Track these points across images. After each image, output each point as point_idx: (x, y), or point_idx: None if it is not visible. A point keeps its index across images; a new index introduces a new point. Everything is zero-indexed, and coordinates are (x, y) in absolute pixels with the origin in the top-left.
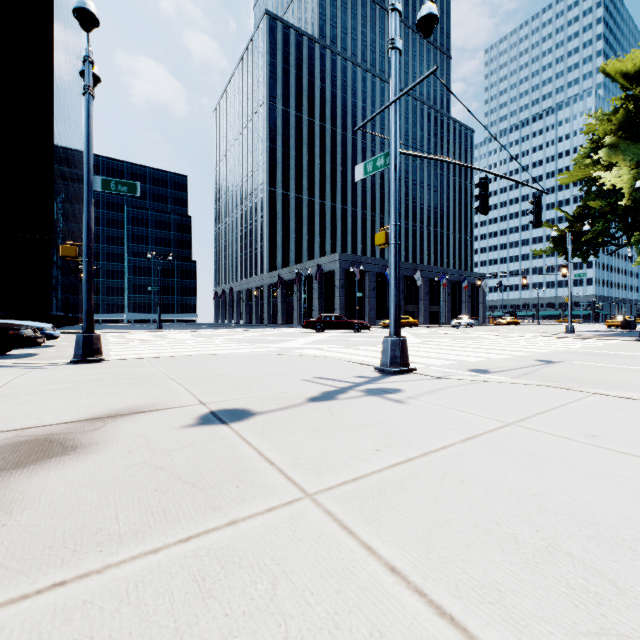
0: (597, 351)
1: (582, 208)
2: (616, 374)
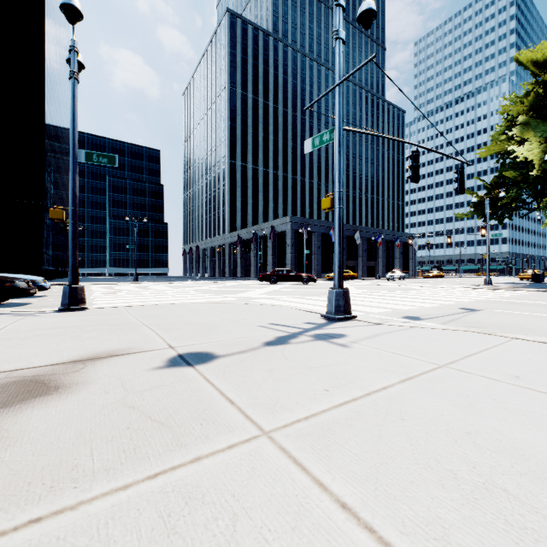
0: (512, 300)
1: (498, 178)
2: (530, 321)
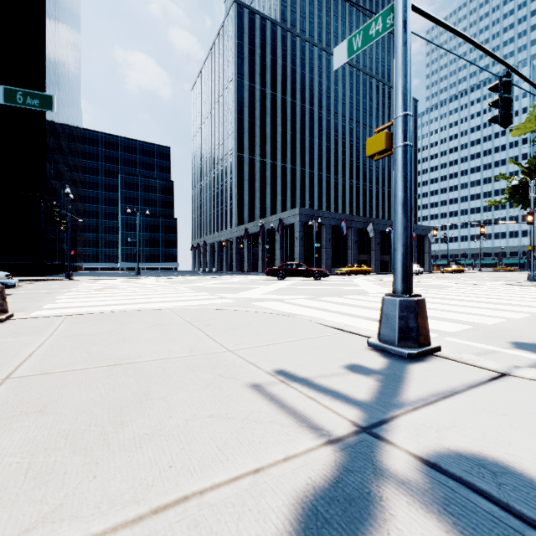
0: None
1: None
2: None
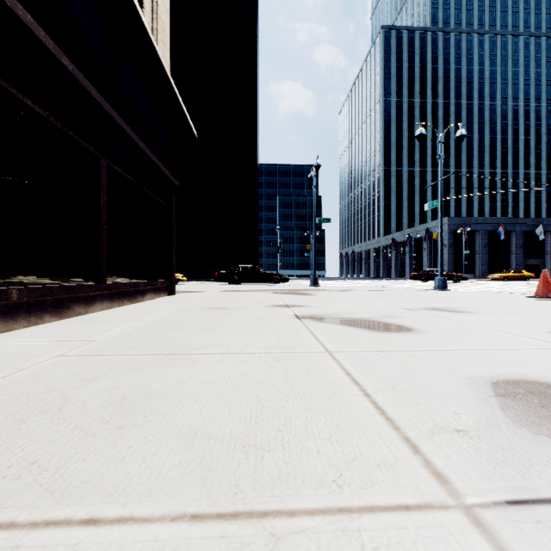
0: None
1: None
2: None
